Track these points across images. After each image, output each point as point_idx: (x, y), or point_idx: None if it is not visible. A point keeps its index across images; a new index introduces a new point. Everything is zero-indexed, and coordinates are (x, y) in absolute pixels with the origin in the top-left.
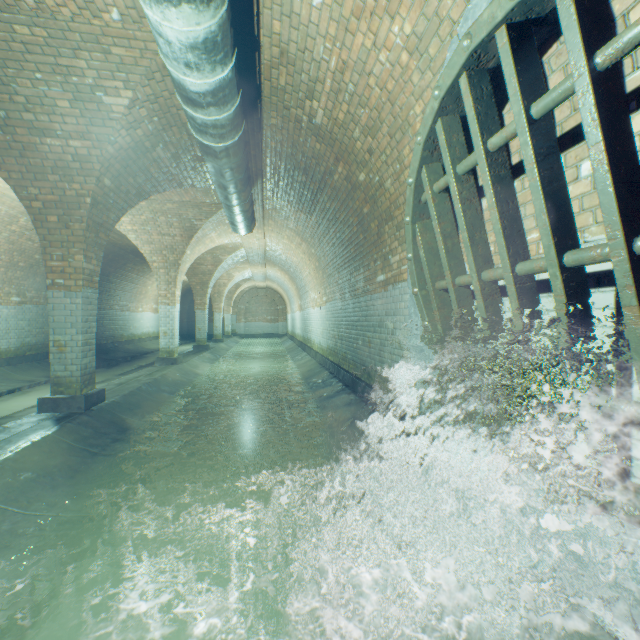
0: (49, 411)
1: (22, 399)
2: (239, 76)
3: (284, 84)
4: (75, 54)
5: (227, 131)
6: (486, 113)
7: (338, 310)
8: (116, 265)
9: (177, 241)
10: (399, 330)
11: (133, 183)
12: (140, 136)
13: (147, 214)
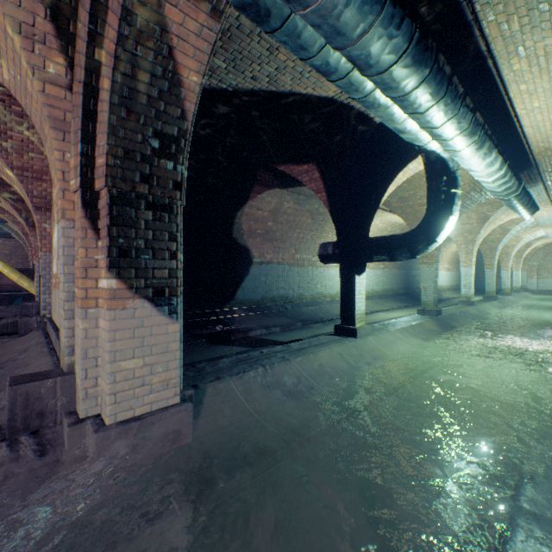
0: (420, 314)
1: (393, 313)
2: (519, 162)
3: (549, 154)
4: None
5: (512, 193)
6: None
7: None
8: None
9: (473, 226)
10: None
11: None
12: (462, 193)
13: None
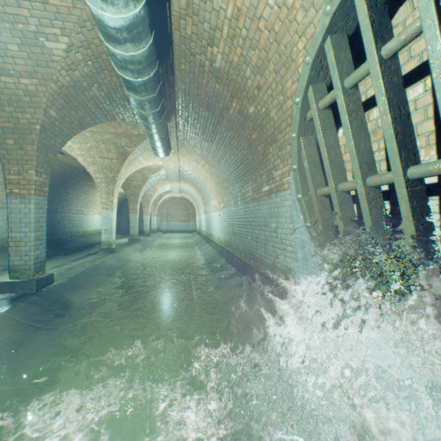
0: (7, 292)
1: None
2: (154, 25)
3: (190, 33)
4: (18, 4)
5: (143, 67)
6: (380, 21)
7: (232, 213)
8: (72, 181)
9: (114, 163)
10: (281, 229)
11: (75, 115)
12: (78, 77)
13: (91, 142)
